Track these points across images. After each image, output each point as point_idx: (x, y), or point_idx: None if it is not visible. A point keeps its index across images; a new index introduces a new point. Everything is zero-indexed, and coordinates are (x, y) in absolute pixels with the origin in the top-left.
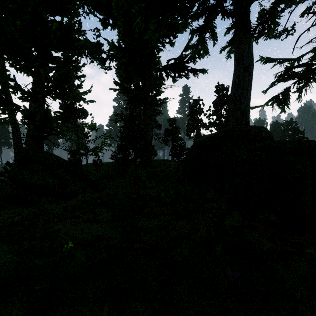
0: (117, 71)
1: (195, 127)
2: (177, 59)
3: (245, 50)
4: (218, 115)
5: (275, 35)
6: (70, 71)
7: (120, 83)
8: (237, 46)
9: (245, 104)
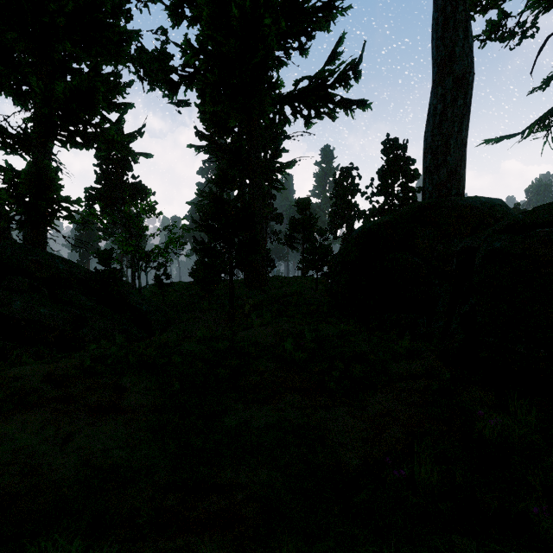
0: (201, 108)
1: (344, 218)
2: (313, 78)
3: (456, 42)
4: (388, 194)
5: (502, 35)
6: (94, 84)
7: (207, 135)
8: (440, 36)
9: (456, 154)
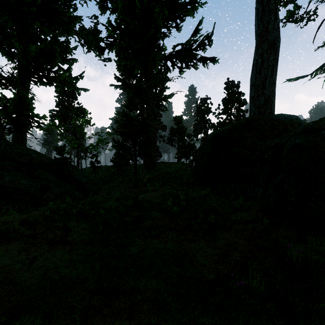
0: (118, 63)
1: (202, 128)
2: (184, 44)
3: (270, 22)
4: (228, 113)
5: (296, 19)
6: (54, 47)
7: (122, 79)
8: (260, 18)
9: (269, 89)
